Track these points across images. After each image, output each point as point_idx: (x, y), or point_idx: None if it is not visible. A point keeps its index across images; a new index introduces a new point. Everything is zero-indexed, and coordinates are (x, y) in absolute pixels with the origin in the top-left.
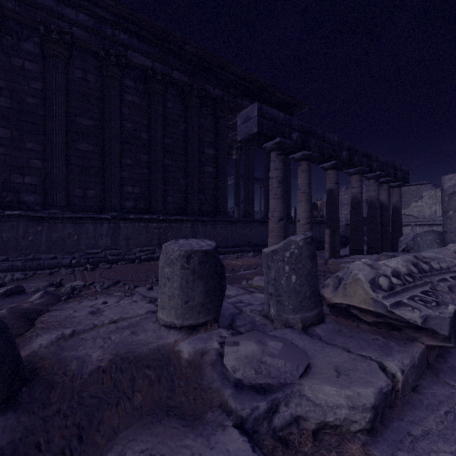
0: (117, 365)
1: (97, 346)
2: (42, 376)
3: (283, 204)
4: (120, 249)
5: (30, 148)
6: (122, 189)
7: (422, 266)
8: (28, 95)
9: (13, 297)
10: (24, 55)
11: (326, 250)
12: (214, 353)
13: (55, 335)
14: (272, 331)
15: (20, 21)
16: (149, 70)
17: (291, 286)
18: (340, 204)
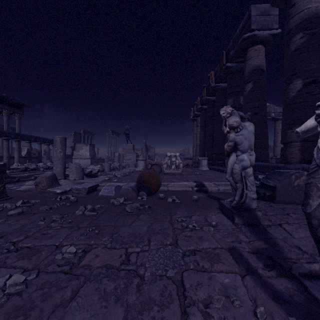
0: None
1: None
2: None
3: (8, 153)
4: None
5: None
6: None
7: (29, 164)
8: None
9: None
10: None
11: None
12: None
13: None
14: None
15: None
16: None
17: None
18: None
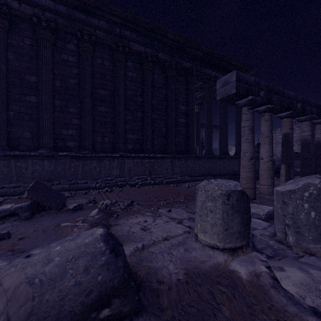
0: (192, 279)
1: (167, 260)
2: (143, 282)
3: (253, 146)
4: (125, 177)
5: (71, 112)
6: (126, 136)
7: None
8: (70, 77)
9: (77, 212)
10: (68, 52)
11: (282, 181)
12: (267, 276)
13: (132, 247)
14: (301, 258)
15: (66, 30)
16: (143, 53)
17: (311, 220)
18: (275, 142)
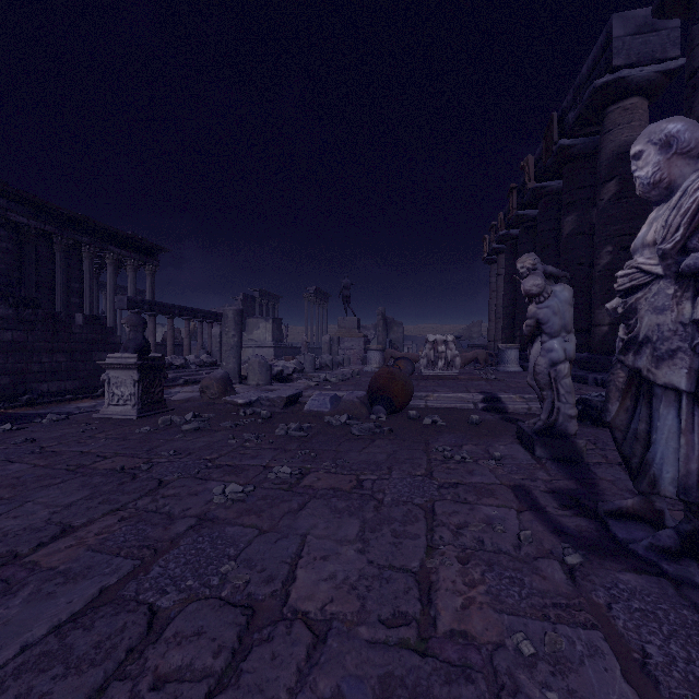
0: None
1: None
2: None
3: None
4: None
5: None
6: None
7: (174, 358)
8: None
9: None
10: None
11: None
12: None
13: None
14: None
15: None
16: (25, 225)
17: None
18: None
